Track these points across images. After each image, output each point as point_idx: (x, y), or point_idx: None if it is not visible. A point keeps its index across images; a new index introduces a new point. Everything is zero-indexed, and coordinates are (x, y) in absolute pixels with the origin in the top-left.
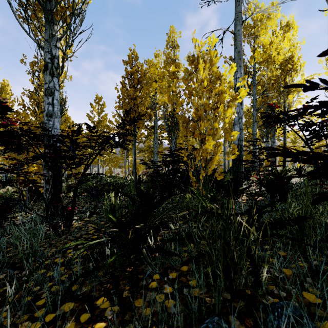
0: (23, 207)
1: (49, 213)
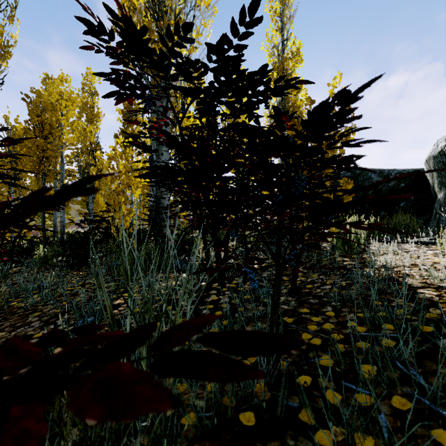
0: None
1: None
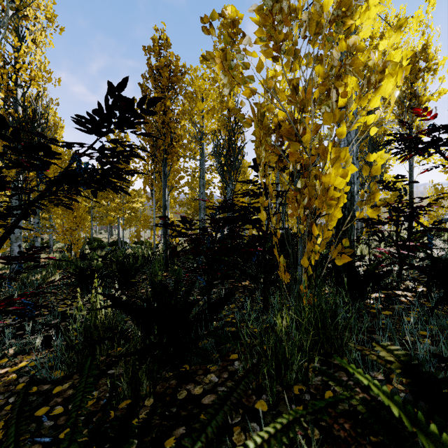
0: None
1: None
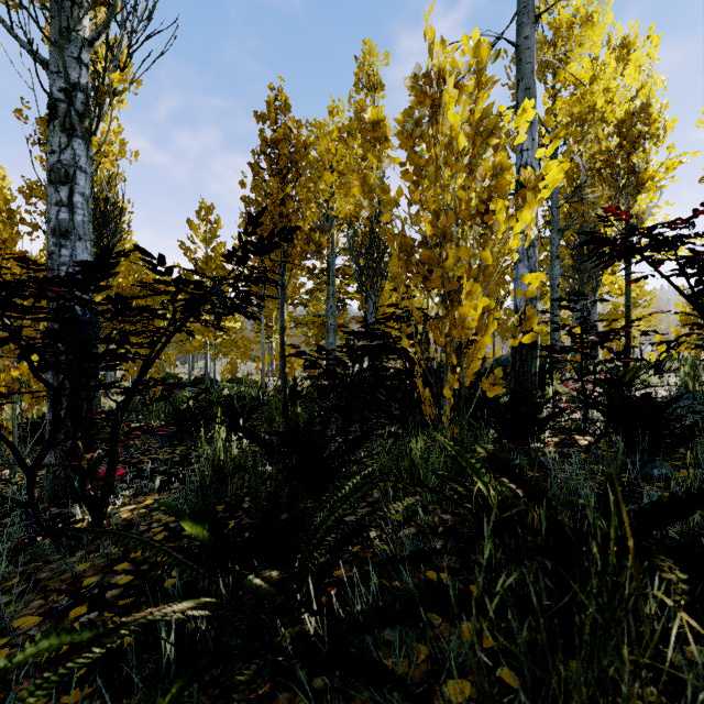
0: (7, 461)
1: (36, 493)
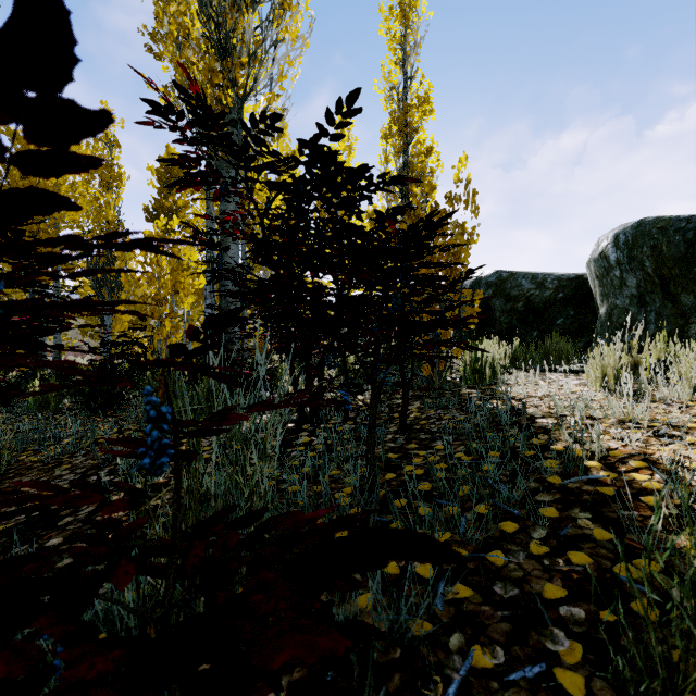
0: None
1: None
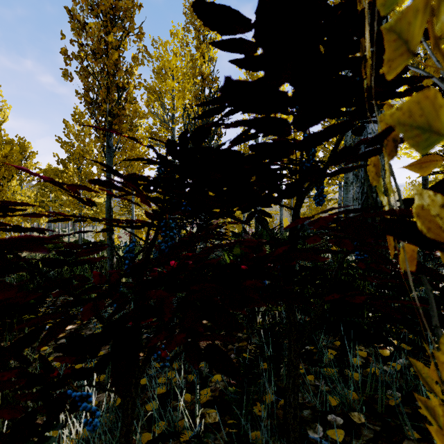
0: None
1: None
